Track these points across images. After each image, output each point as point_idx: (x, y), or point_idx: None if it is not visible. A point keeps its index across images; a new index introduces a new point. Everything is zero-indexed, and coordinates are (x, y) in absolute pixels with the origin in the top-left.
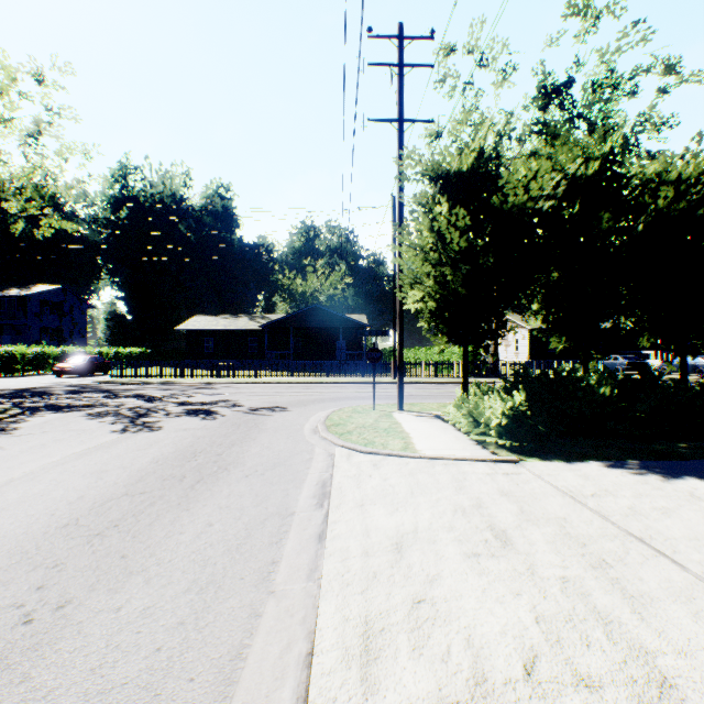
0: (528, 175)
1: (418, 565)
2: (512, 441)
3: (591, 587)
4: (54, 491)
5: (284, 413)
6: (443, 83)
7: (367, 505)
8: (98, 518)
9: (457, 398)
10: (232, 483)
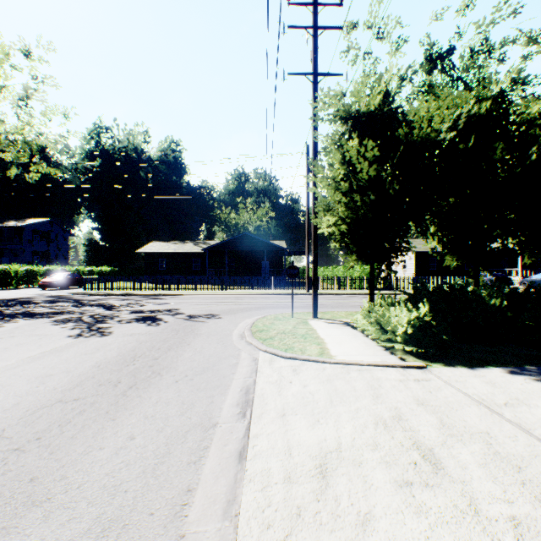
0: (432, 109)
1: (346, 498)
2: (417, 348)
3: None
4: None
5: (217, 319)
6: (348, 53)
7: (289, 415)
8: (23, 429)
9: (365, 308)
10: (162, 389)
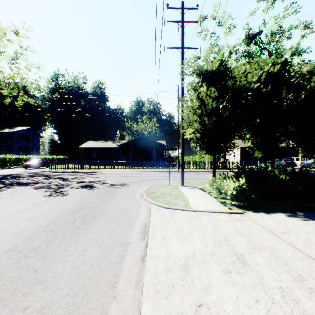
0: (246, 70)
1: (197, 279)
2: (238, 202)
3: (298, 295)
4: (8, 229)
5: (127, 186)
6: (201, 33)
7: (168, 238)
8: (27, 246)
9: (210, 180)
10: (99, 225)
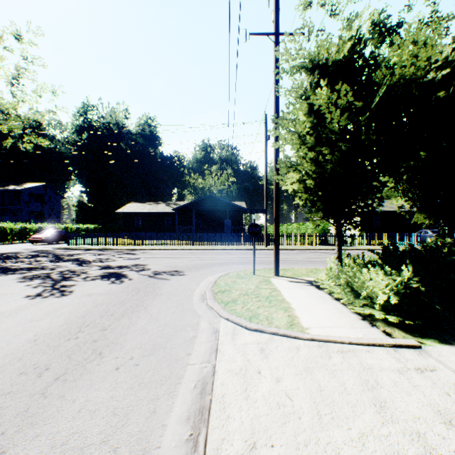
0: (419, 43)
1: None
2: (401, 318)
3: None
4: None
5: (180, 277)
6: (303, 29)
7: (261, 448)
8: None
9: (333, 269)
10: (94, 382)
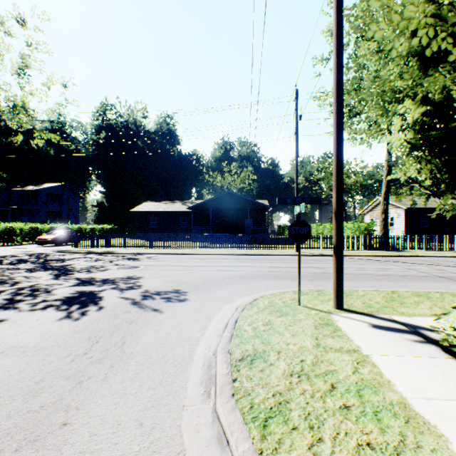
0: None
1: None
2: None
3: None
4: None
5: (179, 305)
6: None
7: None
8: None
9: None
10: None
